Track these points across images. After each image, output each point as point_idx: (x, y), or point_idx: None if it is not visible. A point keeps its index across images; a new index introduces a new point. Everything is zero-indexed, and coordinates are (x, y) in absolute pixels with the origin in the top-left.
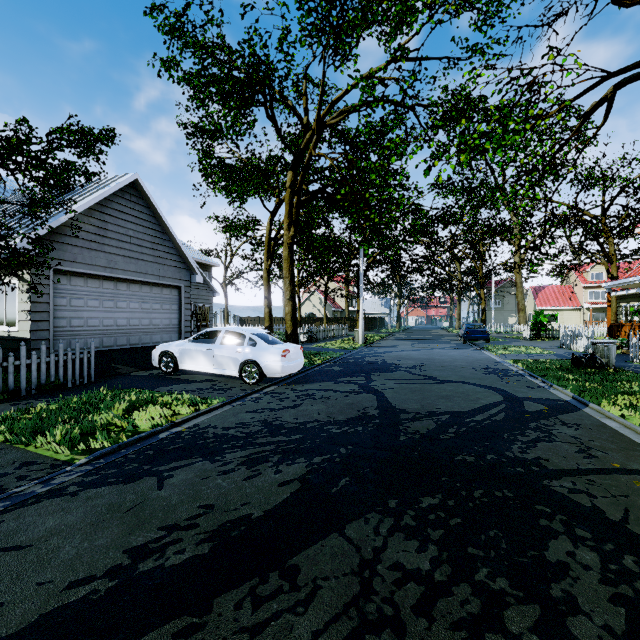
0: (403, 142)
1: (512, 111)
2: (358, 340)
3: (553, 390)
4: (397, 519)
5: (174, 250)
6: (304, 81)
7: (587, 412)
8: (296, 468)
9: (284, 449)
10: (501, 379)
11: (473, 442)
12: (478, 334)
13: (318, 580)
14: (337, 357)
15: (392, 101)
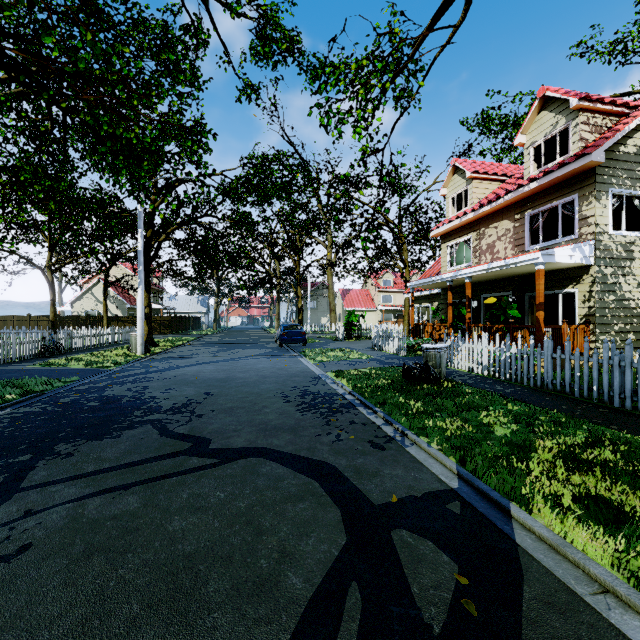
0: None
1: None
2: (136, 349)
3: (413, 448)
4: None
5: None
6: None
7: (539, 559)
8: None
9: None
10: (327, 425)
11: None
12: (295, 336)
13: None
14: (50, 390)
15: None
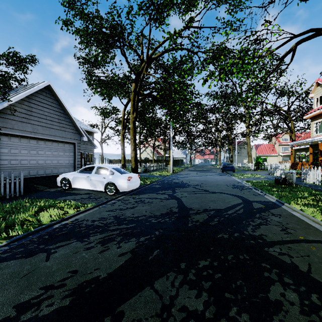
0: (191, 68)
1: (246, 53)
2: (169, 171)
3: (266, 196)
4: (185, 276)
5: (71, 123)
6: (141, 36)
7: (284, 208)
8: (130, 244)
9: (124, 233)
10: (241, 191)
11: (227, 226)
12: (229, 168)
13: (135, 321)
14: (158, 180)
15: (186, 49)
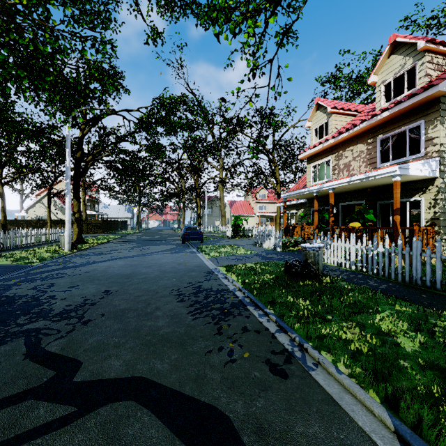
0: None
1: None
2: (64, 246)
3: (320, 373)
4: None
5: None
6: None
7: None
8: None
9: None
10: (219, 334)
11: None
12: (194, 235)
13: None
14: None
15: None
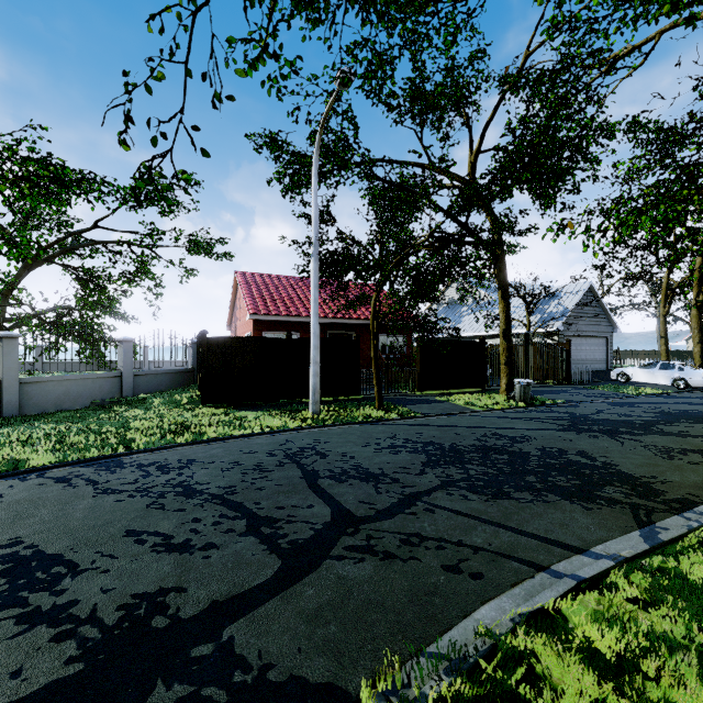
0: None
1: None
2: None
3: None
4: None
5: (604, 316)
6: None
7: None
8: None
9: None
10: None
11: None
12: None
13: None
14: None
15: None
